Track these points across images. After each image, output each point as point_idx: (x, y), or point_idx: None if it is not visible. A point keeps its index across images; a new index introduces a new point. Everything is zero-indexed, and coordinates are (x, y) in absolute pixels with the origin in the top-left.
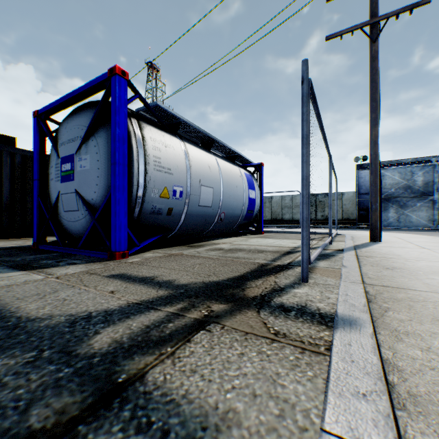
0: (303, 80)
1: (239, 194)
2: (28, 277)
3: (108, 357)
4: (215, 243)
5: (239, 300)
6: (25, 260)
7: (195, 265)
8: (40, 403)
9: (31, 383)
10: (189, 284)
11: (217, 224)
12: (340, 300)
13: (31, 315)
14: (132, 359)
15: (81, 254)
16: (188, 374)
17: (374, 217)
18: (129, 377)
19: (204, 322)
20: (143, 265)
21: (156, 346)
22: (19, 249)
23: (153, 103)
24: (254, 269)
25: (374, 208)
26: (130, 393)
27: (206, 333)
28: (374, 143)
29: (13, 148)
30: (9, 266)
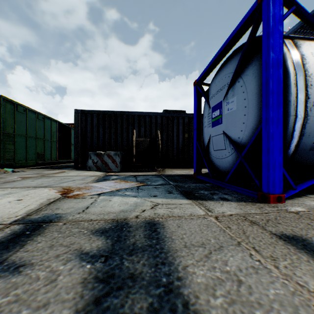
0: None
1: None
2: (192, 209)
3: None
4: None
5: None
6: (189, 187)
7: None
8: None
9: None
10: None
11: None
12: None
13: (199, 309)
14: None
15: (227, 187)
16: None
17: None
18: None
19: None
20: None
21: None
22: (186, 176)
23: (313, 10)
24: None
25: None
26: None
27: None
28: None
29: (183, 114)
30: (180, 192)
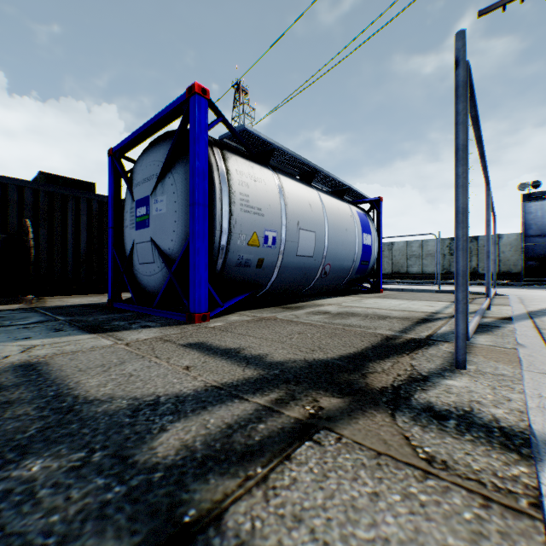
0: (457, 63)
1: (350, 240)
2: (96, 342)
3: (174, 473)
4: (318, 304)
5: (359, 392)
6: (97, 320)
7: (292, 335)
8: (74, 545)
9: (70, 506)
10: (286, 362)
11: (320, 279)
12: (531, 405)
13: (90, 395)
14: (206, 481)
15: (156, 314)
16: (290, 525)
17: None
18: (200, 516)
19: (309, 425)
20: (226, 332)
21: (240, 462)
22: (93, 307)
23: (240, 127)
24: (377, 344)
25: None
26: None
27: (313, 445)
28: None
29: (90, 194)
30: (80, 327)
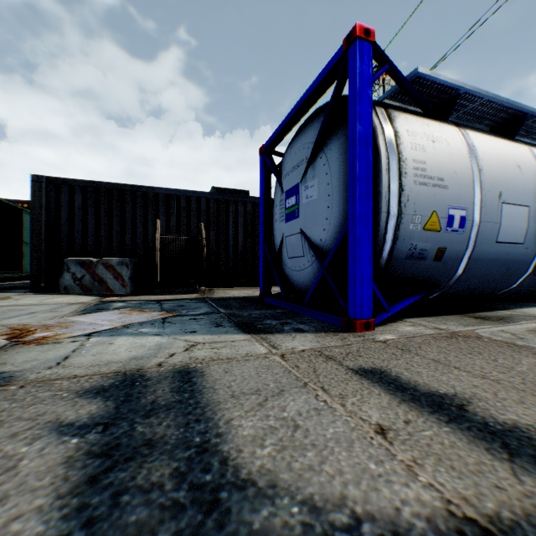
0: None
1: None
2: (249, 346)
3: None
4: (534, 314)
5: None
6: (250, 316)
7: None
8: None
9: None
10: None
11: (530, 277)
12: None
13: (241, 462)
14: None
15: (306, 314)
16: None
17: None
18: None
19: None
20: (409, 354)
21: None
22: (247, 300)
23: (410, 74)
24: None
25: None
26: None
27: None
28: None
29: (245, 197)
30: (235, 323)
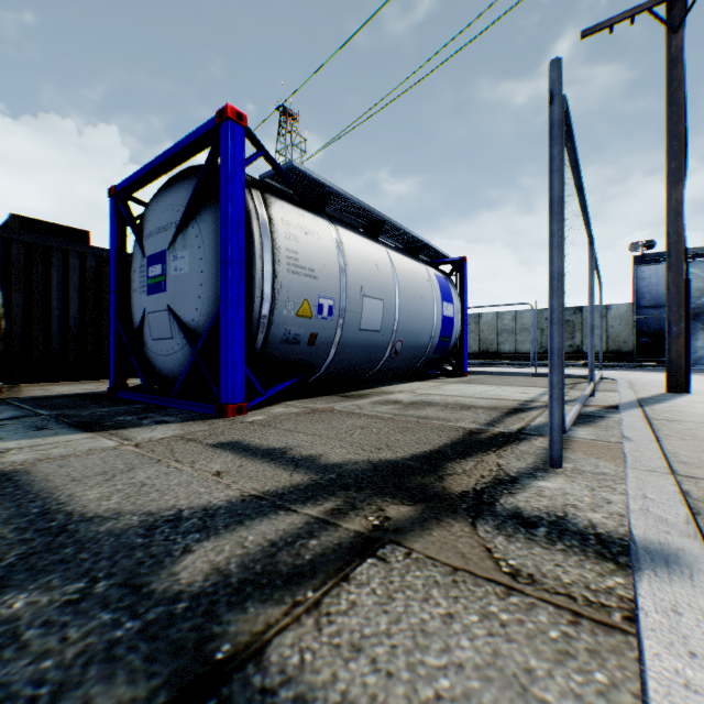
0: (552, 97)
1: (427, 310)
2: (94, 443)
3: (202, 603)
4: (387, 391)
5: (434, 498)
6: (95, 414)
7: (354, 430)
8: (75, 695)
9: (67, 648)
10: (345, 463)
11: (390, 360)
12: (633, 508)
13: (88, 511)
14: (244, 610)
15: (176, 406)
16: (347, 655)
17: (676, 347)
18: (237, 651)
19: (372, 539)
20: (269, 428)
21: (286, 586)
22: (89, 397)
23: (287, 163)
24: (458, 440)
25: (676, 331)
26: (236, 688)
27: (377, 563)
28: (676, 213)
29: (83, 246)
30: (71, 424)
